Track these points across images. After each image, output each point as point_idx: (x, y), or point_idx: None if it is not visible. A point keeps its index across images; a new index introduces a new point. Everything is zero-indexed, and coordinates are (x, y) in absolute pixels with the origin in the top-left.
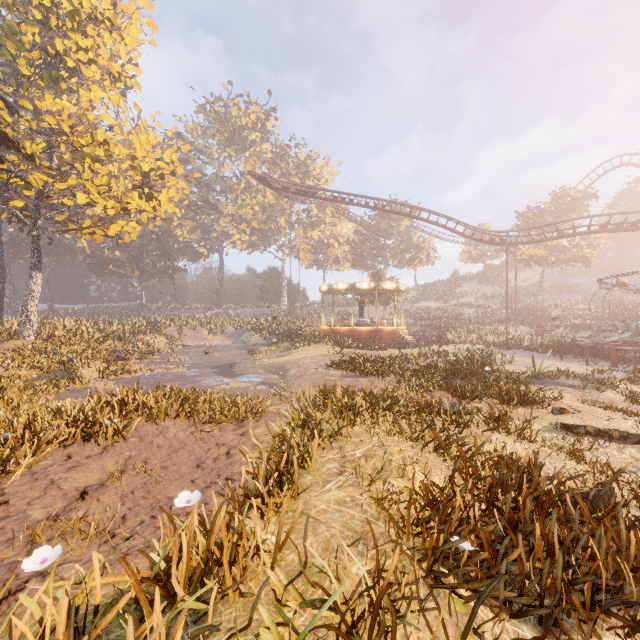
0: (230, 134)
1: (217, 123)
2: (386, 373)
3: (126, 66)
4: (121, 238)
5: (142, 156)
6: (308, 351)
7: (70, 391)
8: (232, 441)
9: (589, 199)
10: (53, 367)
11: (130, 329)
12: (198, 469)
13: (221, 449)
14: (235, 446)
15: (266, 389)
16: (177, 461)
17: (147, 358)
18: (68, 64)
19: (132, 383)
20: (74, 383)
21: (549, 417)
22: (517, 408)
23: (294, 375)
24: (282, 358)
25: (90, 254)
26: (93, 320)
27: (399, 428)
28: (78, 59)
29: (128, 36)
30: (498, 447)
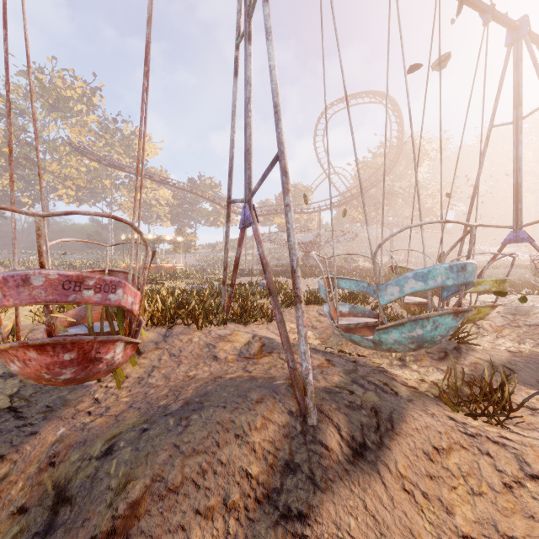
0: (55, 101)
1: (40, 90)
2: None
3: None
4: None
5: None
6: None
7: None
8: None
9: (310, 192)
10: None
11: None
12: None
13: None
14: None
15: None
16: None
17: None
18: None
19: None
20: None
21: None
22: None
23: None
24: None
25: None
26: None
27: None
28: None
29: None
30: None
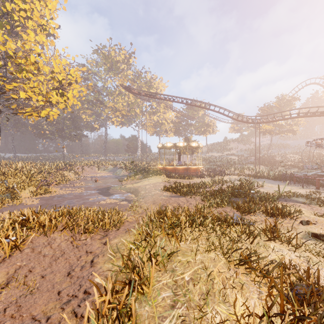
0: (110, 65)
1: (104, 59)
2: (195, 195)
3: (49, 22)
4: (48, 118)
5: (60, 73)
6: (151, 180)
7: (10, 206)
8: (97, 249)
9: (295, 100)
10: (2, 191)
11: (55, 167)
12: (68, 277)
13: (88, 257)
14: (98, 254)
15: (126, 204)
16: (55, 269)
17: (62, 184)
18: (15, 18)
19: (49, 200)
20: (12, 201)
21: (301, 227)
22: (282, 222)
23: (142, 195)
24: (136, 184)
25: (35, 127)
26: (34, 163)
27: (211, 242)
28: (21, 16)
29: (50, 4)
30: (279, 255)
